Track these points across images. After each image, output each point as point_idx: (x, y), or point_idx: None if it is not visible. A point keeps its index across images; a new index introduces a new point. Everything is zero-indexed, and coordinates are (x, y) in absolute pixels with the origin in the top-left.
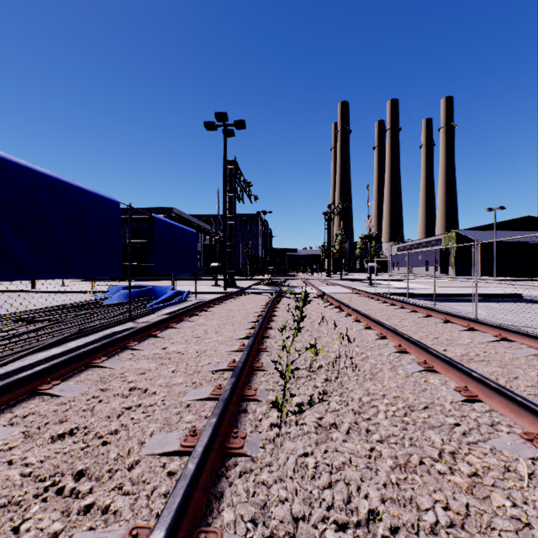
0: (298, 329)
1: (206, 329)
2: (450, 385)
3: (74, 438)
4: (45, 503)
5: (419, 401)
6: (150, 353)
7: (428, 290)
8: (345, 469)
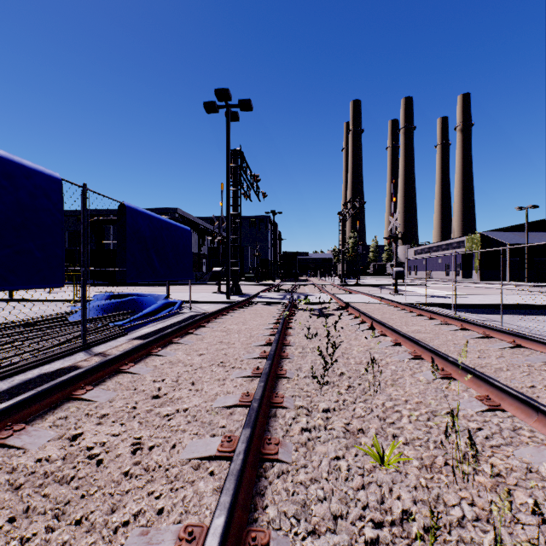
0: None
1: (178, 377)
2: None
3: None
4: None
5: None
6: (30, 461)
7: (468, 299)
8: None
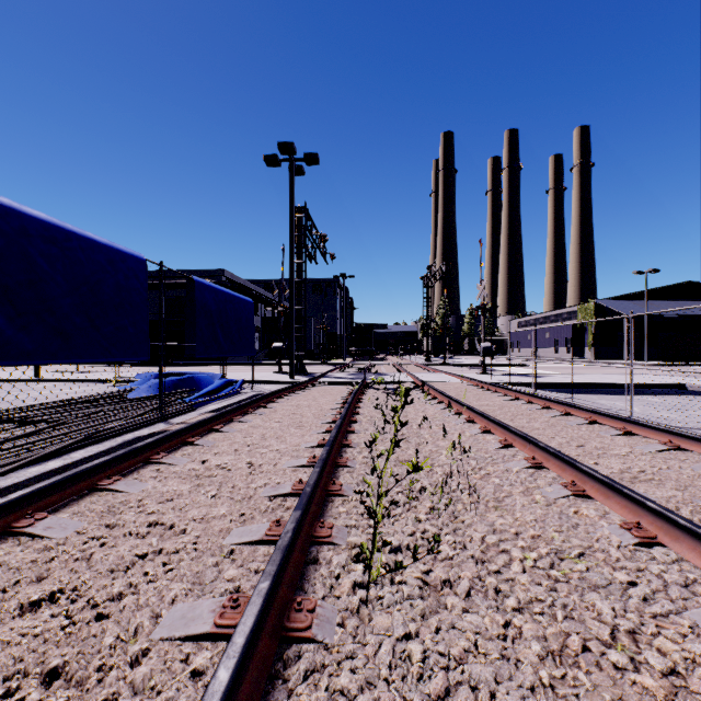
0: (396, 442)
1: (263, 434)
2: (612, 518)
3: (53, 609)
4: None
5: (571, 544)
6: (184, 469)
7: (561, 378)
8: (470, 662)
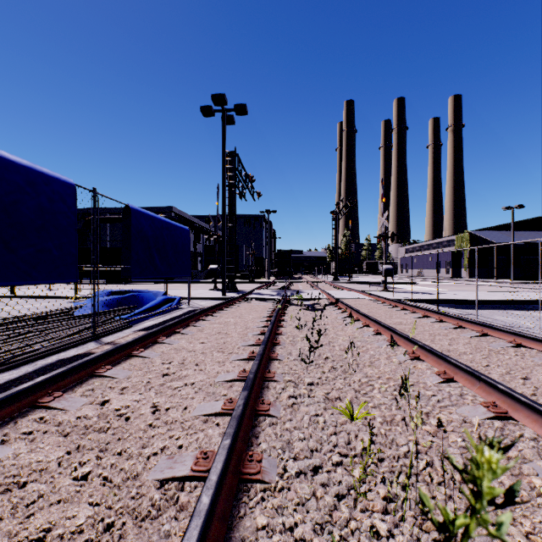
0: None
1: (183, 360)
2: None
3: None
4: None
5: None
6: (72, 418)
7: (452, 295)
8: None
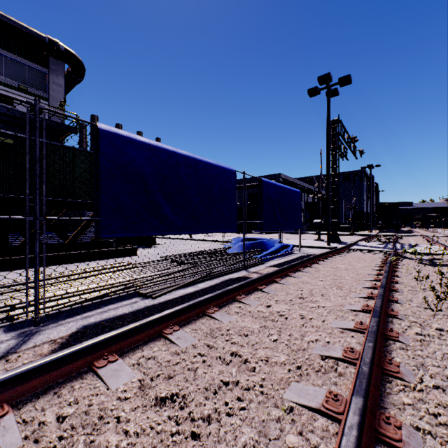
0: None
1: (310, 290)
2: None
3: (170, 411)
4: None
5: None
6: (255, 310)
7: None
8: None
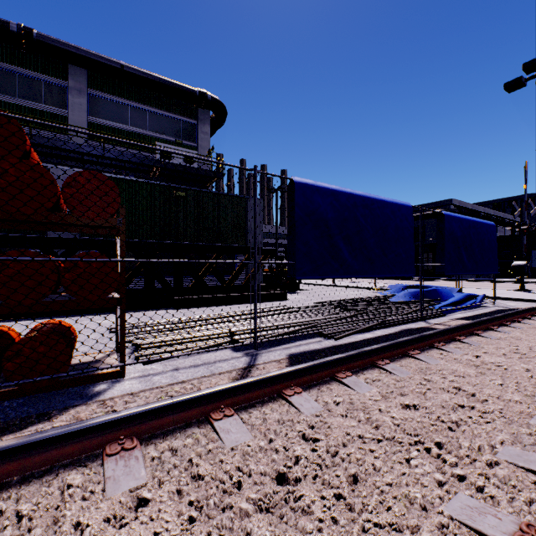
0: None
1: (529, 346)
2: None
3: (420, 412)
4: (420, 453)
5: None
6: (462, 358)
7: None
8: None
